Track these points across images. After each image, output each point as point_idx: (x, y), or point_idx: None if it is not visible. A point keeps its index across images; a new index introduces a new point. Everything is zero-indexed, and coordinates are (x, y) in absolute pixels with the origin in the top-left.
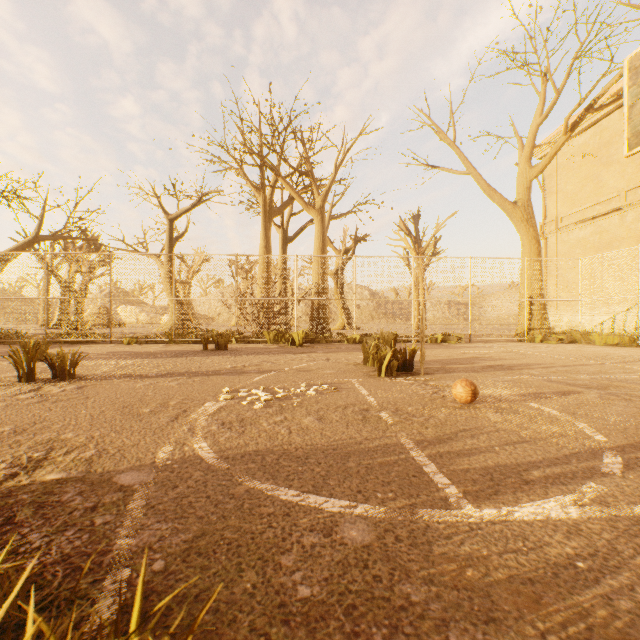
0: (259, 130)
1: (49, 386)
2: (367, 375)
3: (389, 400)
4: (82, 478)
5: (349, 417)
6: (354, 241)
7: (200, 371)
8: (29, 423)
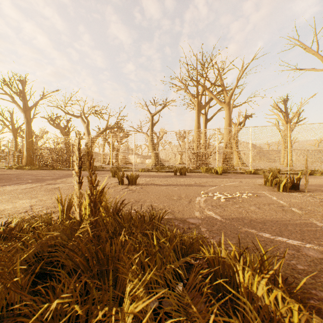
0: (196, 68)
1: (130, 187)
2: (270, 190)
3: (292, 203)
4: (175, 218)
5: (274, 209)
6: (244, 118)
7: (182, 184)
8: (137, 199)
